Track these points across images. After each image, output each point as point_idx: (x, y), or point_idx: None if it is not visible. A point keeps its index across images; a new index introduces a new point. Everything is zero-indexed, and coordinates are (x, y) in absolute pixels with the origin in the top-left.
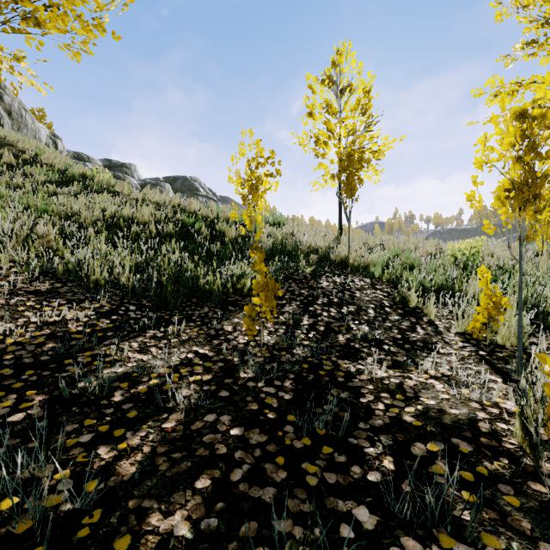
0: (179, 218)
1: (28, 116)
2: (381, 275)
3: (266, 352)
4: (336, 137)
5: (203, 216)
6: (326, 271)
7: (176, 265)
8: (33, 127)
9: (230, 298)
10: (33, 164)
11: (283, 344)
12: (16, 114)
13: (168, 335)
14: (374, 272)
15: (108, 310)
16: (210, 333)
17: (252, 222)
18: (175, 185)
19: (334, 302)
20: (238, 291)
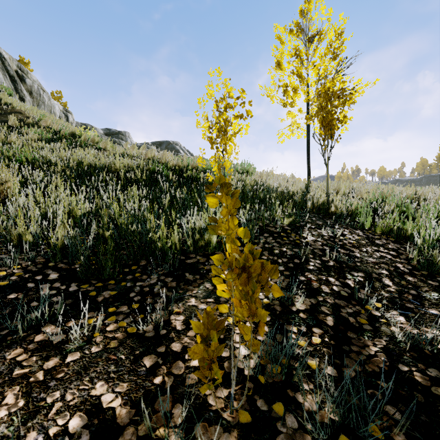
0: (150, 168)
1: (45, 95)
2: (373, 226)
3: (242, 405)
4: (306, 82)
5: (173, 166)
6: (306, 221)
7: (127, 215)
8: (49, 104)
9: (190, 259)
10: (32, 126)
11: (272, 371)
12: (36, 94)
13: (70, 340)
14: (364, 223)
15: (13, 282)
16: (144, 334)
17: (220, 167)
18: (161, 148)
19: (331, 266)
20: (201, 249)
